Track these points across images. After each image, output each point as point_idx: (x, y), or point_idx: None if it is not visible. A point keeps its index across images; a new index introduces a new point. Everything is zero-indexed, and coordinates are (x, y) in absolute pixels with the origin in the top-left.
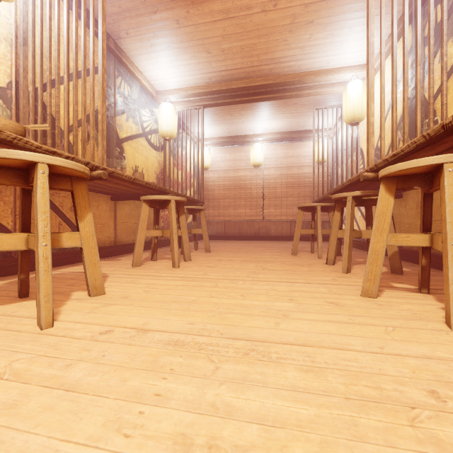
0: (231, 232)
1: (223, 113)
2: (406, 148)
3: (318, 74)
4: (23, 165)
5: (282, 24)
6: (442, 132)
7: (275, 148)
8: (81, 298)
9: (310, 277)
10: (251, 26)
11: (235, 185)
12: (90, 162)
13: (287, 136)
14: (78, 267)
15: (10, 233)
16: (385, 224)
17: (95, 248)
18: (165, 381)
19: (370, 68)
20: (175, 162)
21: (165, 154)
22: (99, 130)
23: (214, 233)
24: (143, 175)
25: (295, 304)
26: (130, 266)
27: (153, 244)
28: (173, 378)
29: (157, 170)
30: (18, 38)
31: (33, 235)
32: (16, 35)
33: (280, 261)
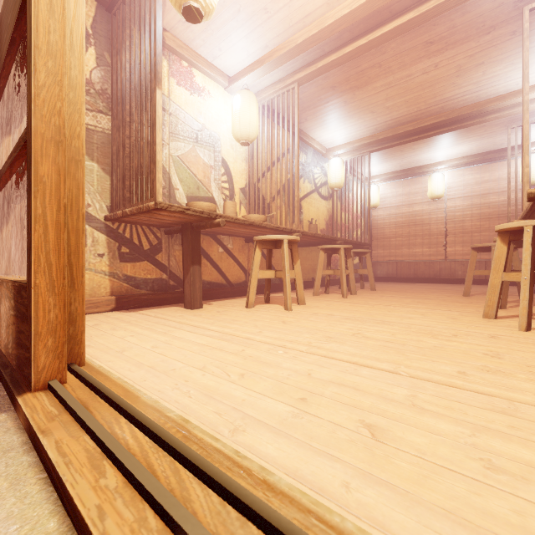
0: (404, 274)
1: (392, 151)
2: (528, 207)
3: (503, 99)
4: (276, 240)
5: (447, 74)
6: (533, 202)
7: (463, 174)
8: (295, 305)
9: (456, 308)
10: (413, 85)
11: (409, 222)
12: (292, 228)
13: (478, 159)
14: (279, 294)
15: (270, 270)
16: (500, 266)
17: (301, 279)
18: (343, 323)
19: (524, 124)
20: (342, 206)
21: (333, 202)
22: (296, 207)
23: (384, 275)
24: (316, 225)
25: (422, 316)
26: (311, 295)
27: (326, 281)
28: (346, 323)
29: (326, 217)
30: (249, 156)
31: (281, 271)
32: (248, 154)
33: (442, 299)
